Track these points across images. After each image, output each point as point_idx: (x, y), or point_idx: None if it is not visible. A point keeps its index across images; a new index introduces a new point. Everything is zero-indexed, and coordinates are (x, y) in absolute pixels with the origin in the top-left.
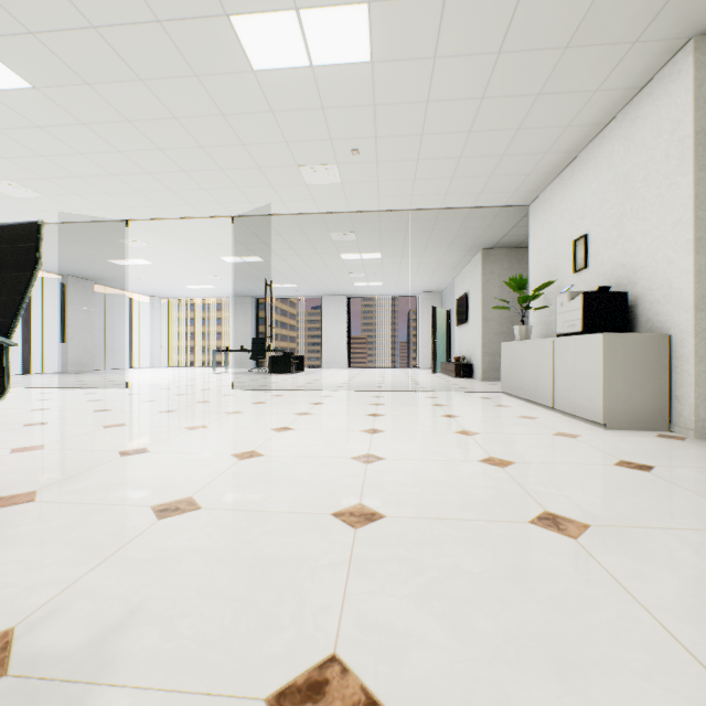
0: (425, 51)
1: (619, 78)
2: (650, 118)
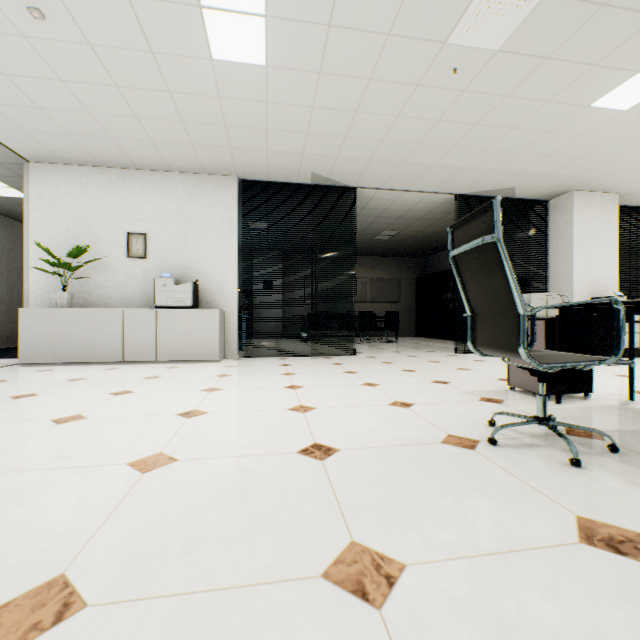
0: (226, 92)
1: (211, 166)
2: (210, 194)
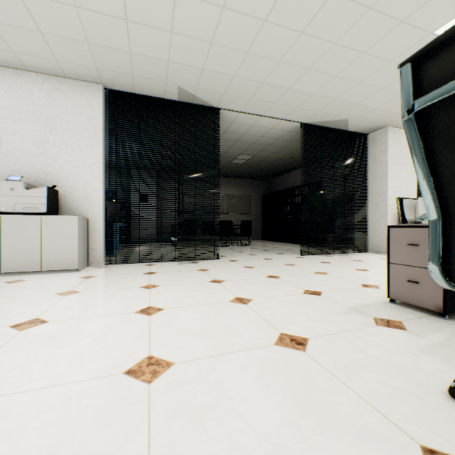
0: None
1: (71, 68)
2: (73, 99)
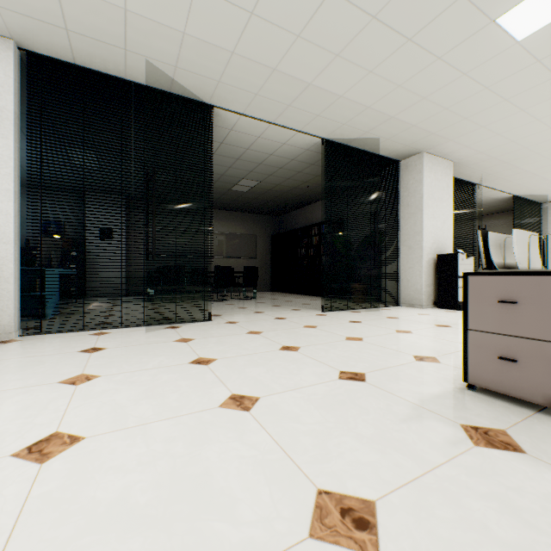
0: None
1: None
2: None
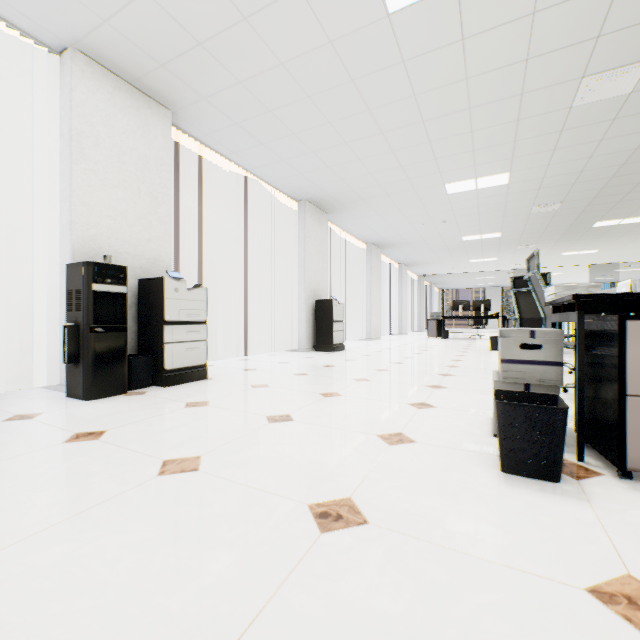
0: None
1: None
2: None
